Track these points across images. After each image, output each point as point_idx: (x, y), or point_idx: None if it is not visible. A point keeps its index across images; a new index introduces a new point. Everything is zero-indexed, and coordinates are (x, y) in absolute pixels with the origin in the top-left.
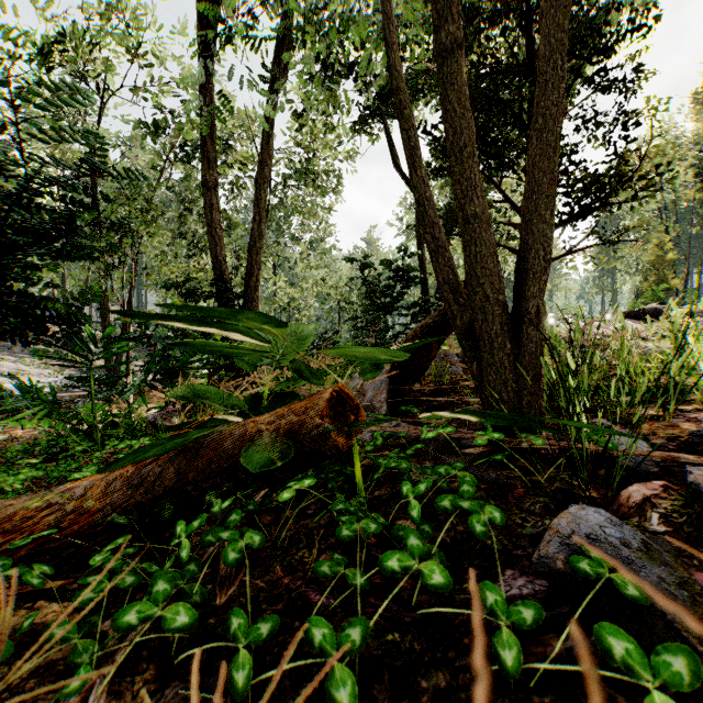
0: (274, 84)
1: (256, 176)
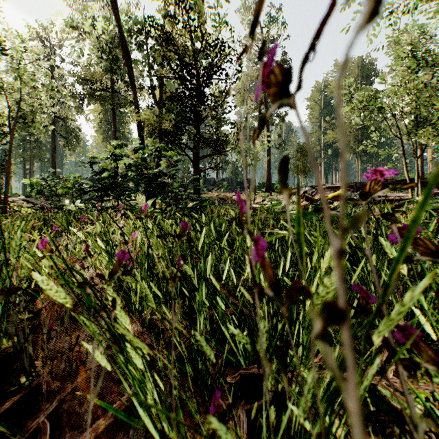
0: None
1: None
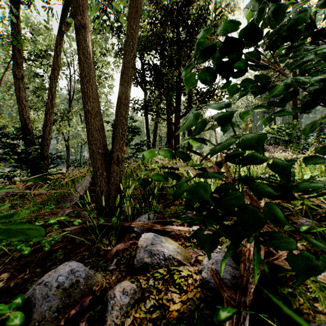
0: (60, 28)
1: (50, 75)
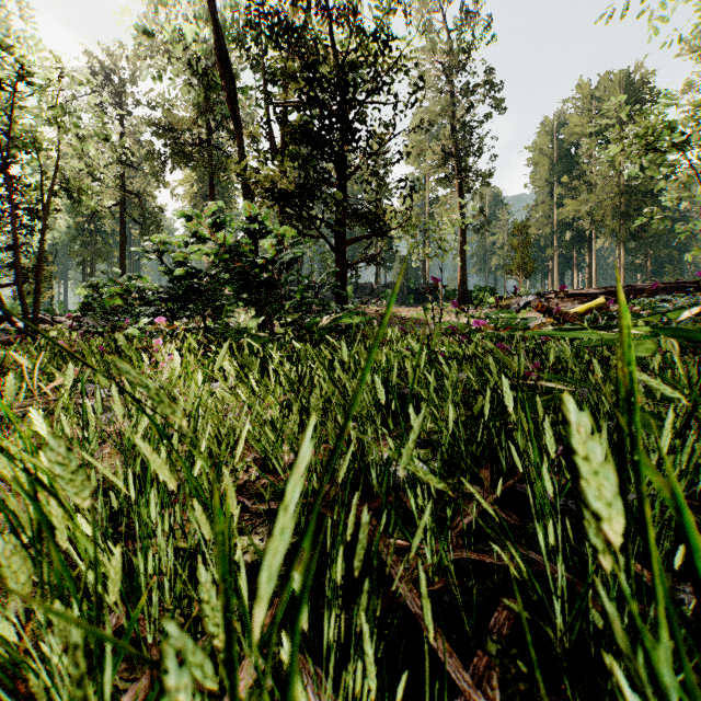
0: None
1: None
